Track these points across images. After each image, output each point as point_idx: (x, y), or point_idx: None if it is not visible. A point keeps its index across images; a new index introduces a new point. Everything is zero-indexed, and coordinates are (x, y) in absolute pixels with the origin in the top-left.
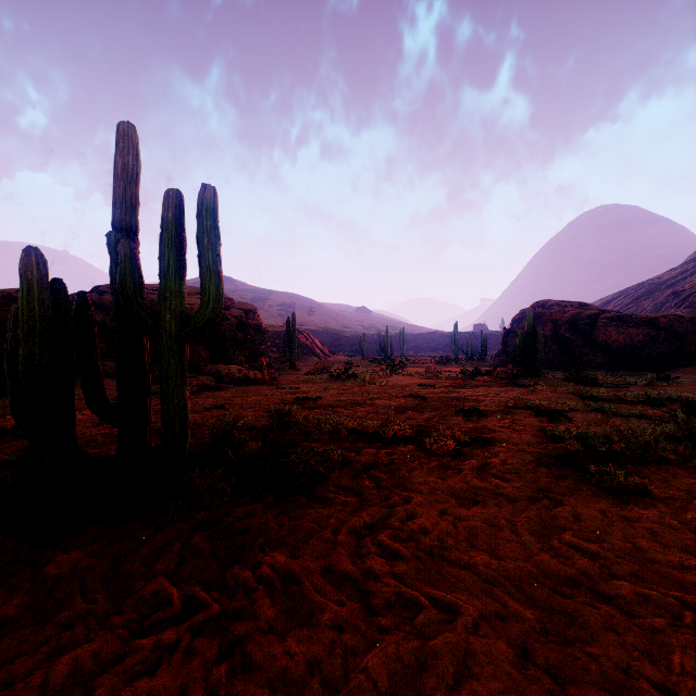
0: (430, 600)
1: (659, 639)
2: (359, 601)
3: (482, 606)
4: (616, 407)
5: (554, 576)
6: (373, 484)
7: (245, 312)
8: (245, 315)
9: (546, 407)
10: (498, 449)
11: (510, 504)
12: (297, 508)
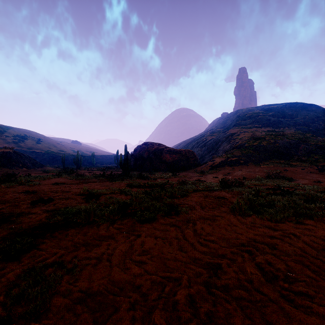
0: None
1: None
2: None
3: None
4: (134, 190)
5: None
6: None
7: None
8: None
9: (97, 193)
10: None
11: None
12: None
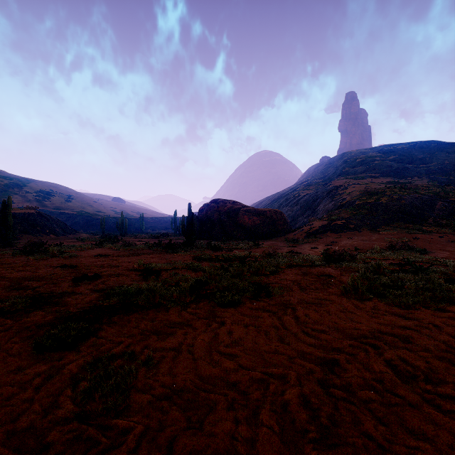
0: None
1: None
2: None
3: None
4: (205, 264)
5: None
6: None
7: None
8: None
9: (156, 268)
10: (35, 314)
11: None
12: None
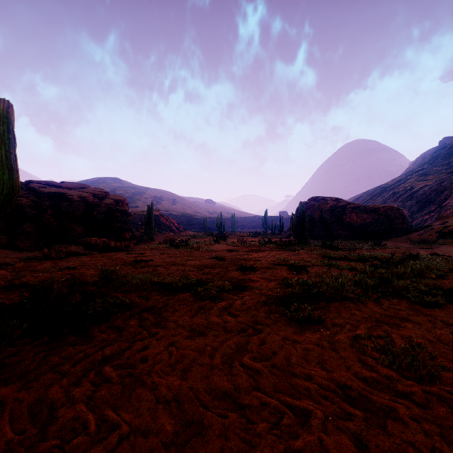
0: (101, 421)
1: (253, 442)
2: (41, 427)
3: (138, 423)
4: (341, 263)
5: (214, 392)
6: (137, 323)
7: (116, 201)
8: (115, 203)
9: (297, 264)
10: (247, 294)
11: (226, 334)
12: (61, 346)
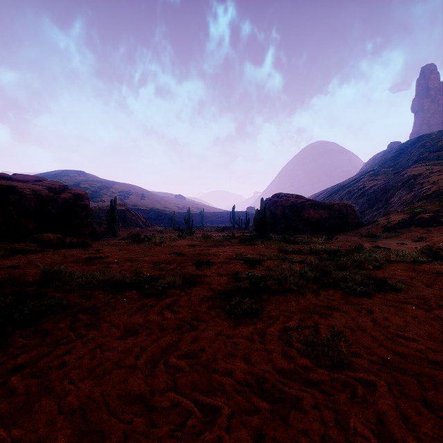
0: None
1: None
2: None
3: (28, 439)
4: (294, 256)
5: (128, 395)
6: (68, 325)
7: (75, 195)
8: (74, 198)
9: (253, 258)
10: (195, 289)
11: (160, 332)
12: None
